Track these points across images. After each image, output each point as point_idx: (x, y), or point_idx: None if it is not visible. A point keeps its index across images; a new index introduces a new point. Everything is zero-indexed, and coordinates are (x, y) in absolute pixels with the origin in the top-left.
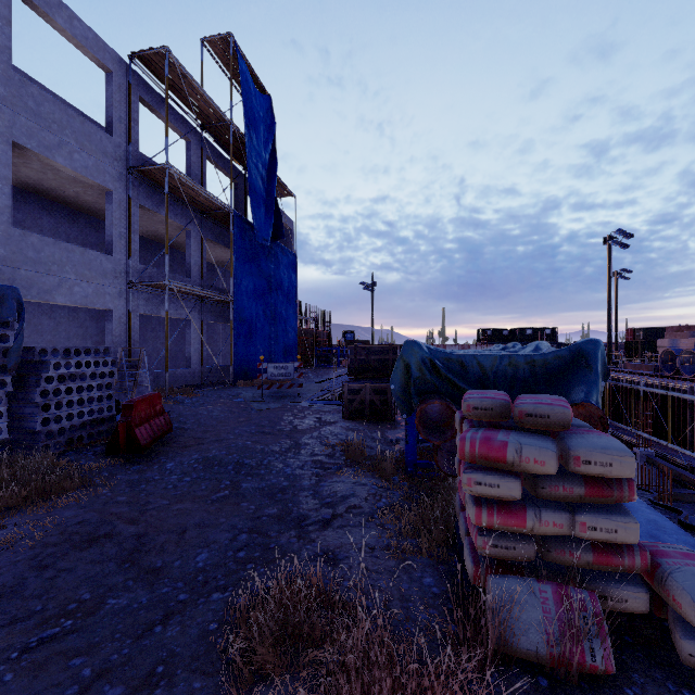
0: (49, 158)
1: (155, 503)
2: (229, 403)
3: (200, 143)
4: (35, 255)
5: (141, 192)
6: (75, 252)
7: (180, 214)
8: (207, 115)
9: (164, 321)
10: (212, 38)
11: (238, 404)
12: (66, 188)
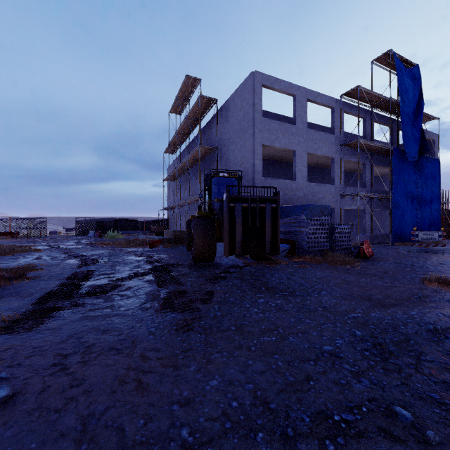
0: (315, 153)
1: (384, 268)
2: (394, 250)
3: (370, 116)
4: (312, 190)
5: (344, 154)
6: (322, 186)
7: (360, 157)
8: (375, 101)
9: (347, 211)
10: (377, 58)
11: (400, 251)
12: (313, 160)
